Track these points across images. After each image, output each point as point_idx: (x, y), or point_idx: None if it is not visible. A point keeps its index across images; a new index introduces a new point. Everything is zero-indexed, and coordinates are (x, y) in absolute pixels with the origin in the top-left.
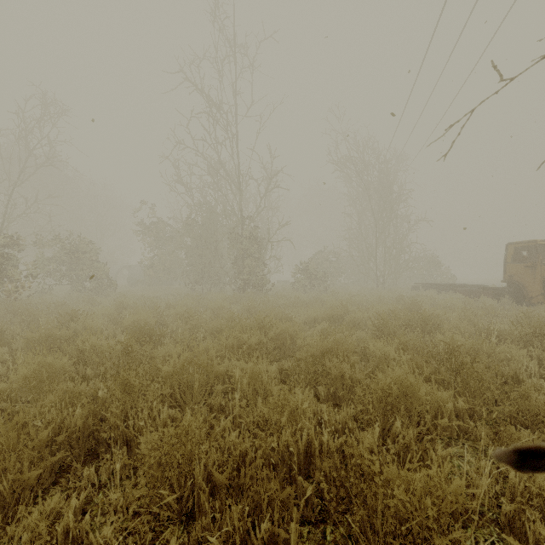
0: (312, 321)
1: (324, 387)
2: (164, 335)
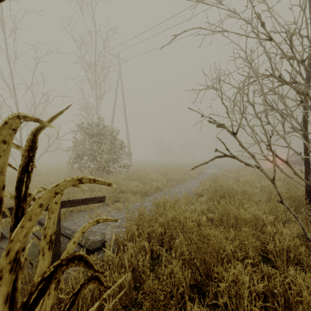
0: None
1: None
2: None
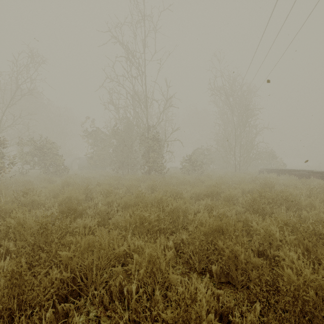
0: (196, 196)
1: (217, 265)
2: (85, 209)
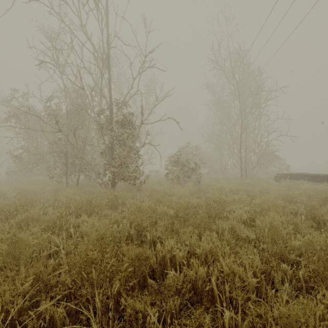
0: None
1: None
2: None
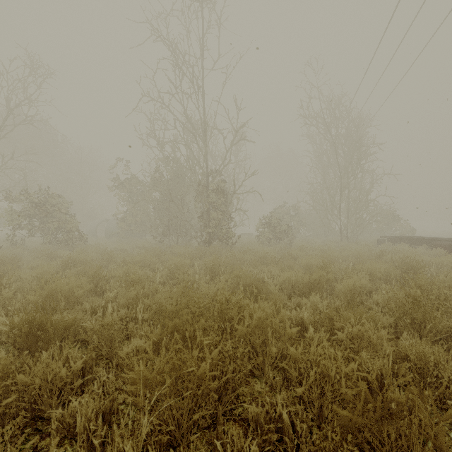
0: (289, 286)
1: None
2: (71, 325)
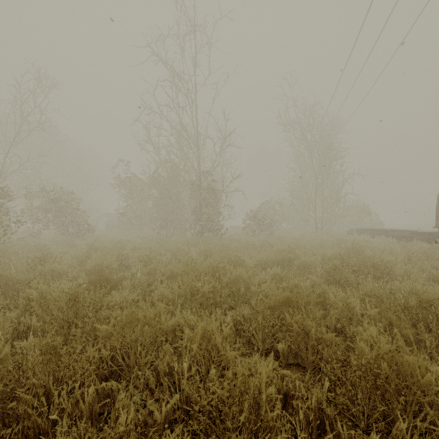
0: (262, 264)
1: (284, 344)
2: (121, 280)
